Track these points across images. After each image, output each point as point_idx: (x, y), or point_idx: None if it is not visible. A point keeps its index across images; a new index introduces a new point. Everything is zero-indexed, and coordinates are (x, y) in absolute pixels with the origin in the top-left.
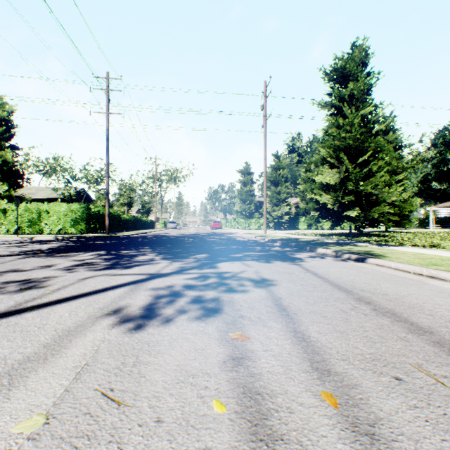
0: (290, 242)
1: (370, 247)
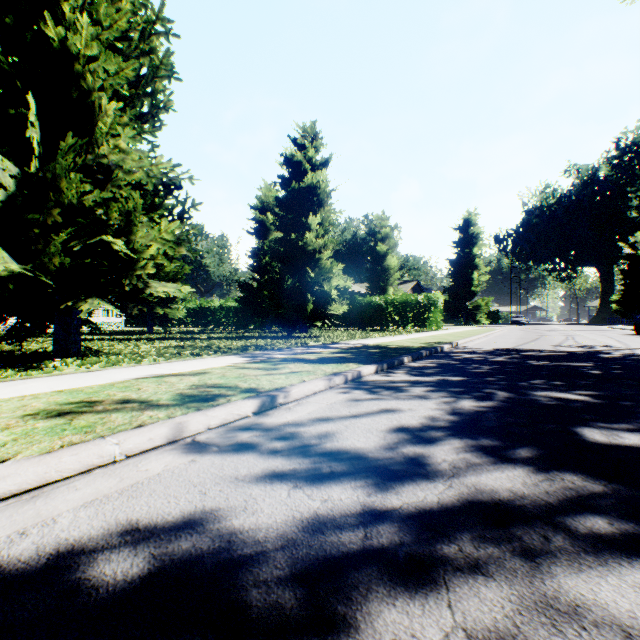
0: (407, 353)
1: (386, 343)
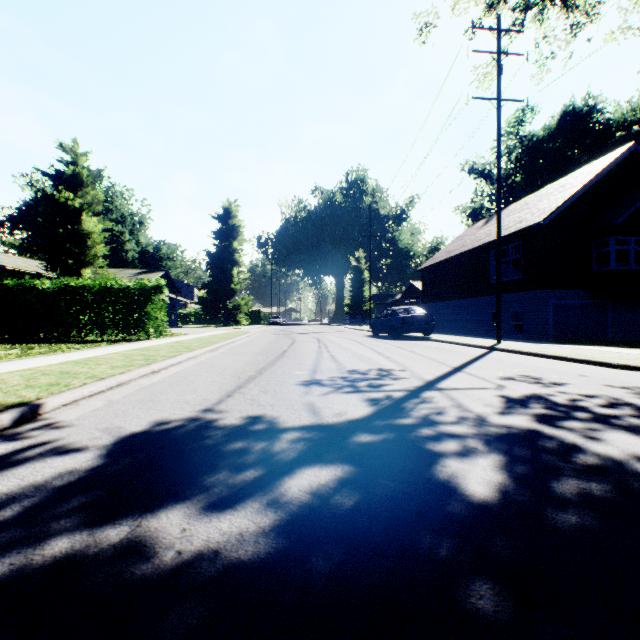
0: None
1: None
